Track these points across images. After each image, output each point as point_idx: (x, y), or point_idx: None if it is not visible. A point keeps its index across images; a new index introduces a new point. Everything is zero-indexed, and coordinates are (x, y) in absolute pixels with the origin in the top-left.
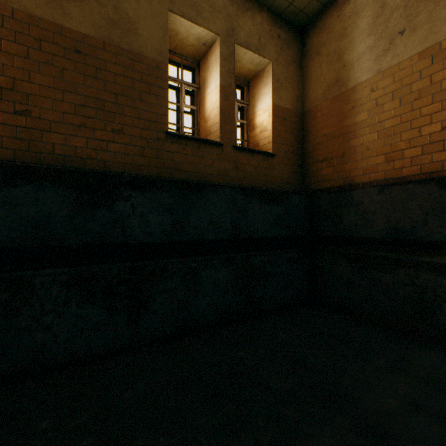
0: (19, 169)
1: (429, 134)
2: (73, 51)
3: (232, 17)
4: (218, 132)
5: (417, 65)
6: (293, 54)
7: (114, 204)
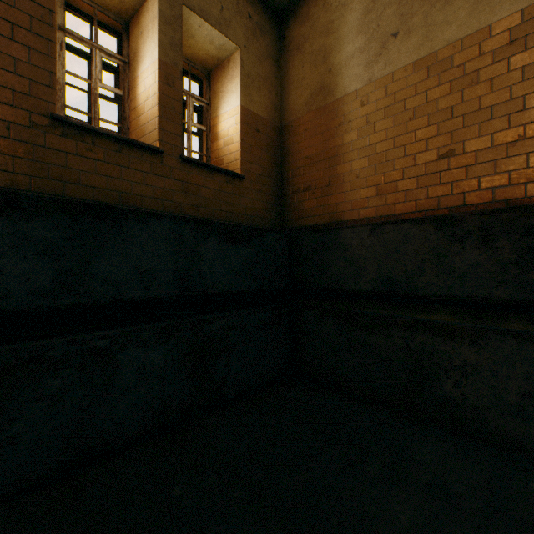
0: None
1: (425, 164)
2: None
3: None
4: (155, 133)
5: (411, 77)
6: (269, 46)
7: None
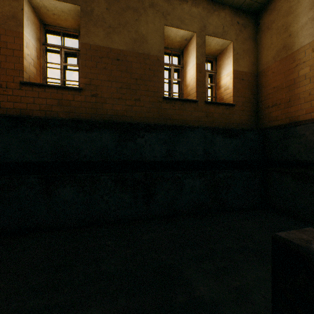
0: (94, 123)
1: None
2: (116, 60)
3: (204, 19)
4: (194, 94)
5: None
6: (249, 33)
7: (136, 140)
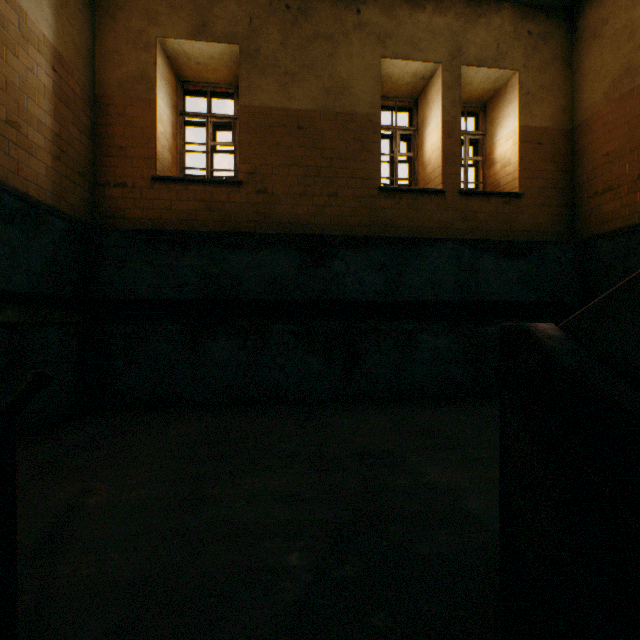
0: (262, 237)
1: None
2: (296, 129)
3: (457, 35)
4: (439, 178)
5: None
6: (555, 49)
7: (331, 263)
